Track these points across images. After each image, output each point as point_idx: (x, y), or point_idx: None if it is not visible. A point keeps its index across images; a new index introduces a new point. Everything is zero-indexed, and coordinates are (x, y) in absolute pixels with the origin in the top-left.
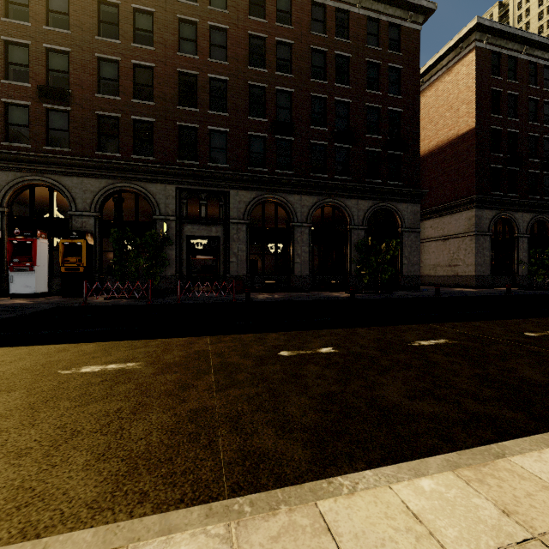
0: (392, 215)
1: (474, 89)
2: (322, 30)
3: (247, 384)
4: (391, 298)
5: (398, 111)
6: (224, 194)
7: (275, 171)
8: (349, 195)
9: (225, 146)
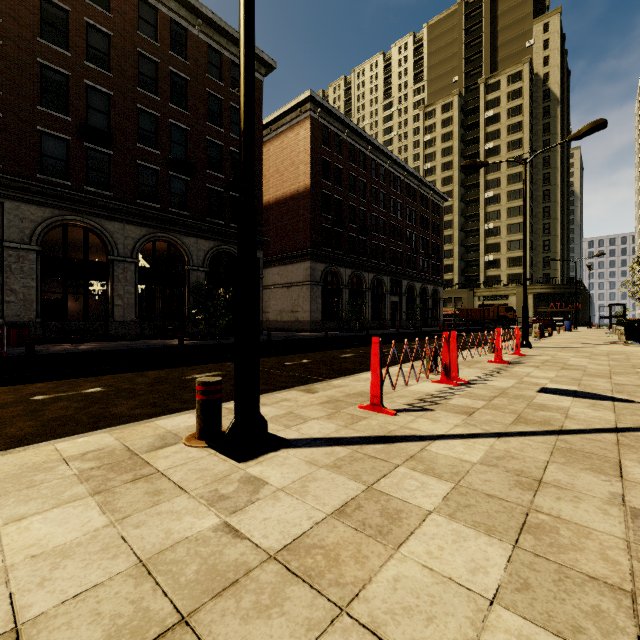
0: None
1: (310, 153)
2: (155, 35)
3: None
4: (223, 344)
5: None
6: None
7: (85, 188)
8: (187, 232)
9: None
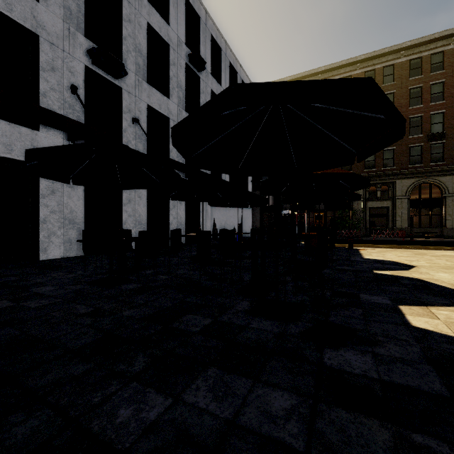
0: None
1: None
2: None
3: (421, 248)
4: None
5: None
6: (391, 183)
7: (429, 164)
8: None
9: (392, 156)
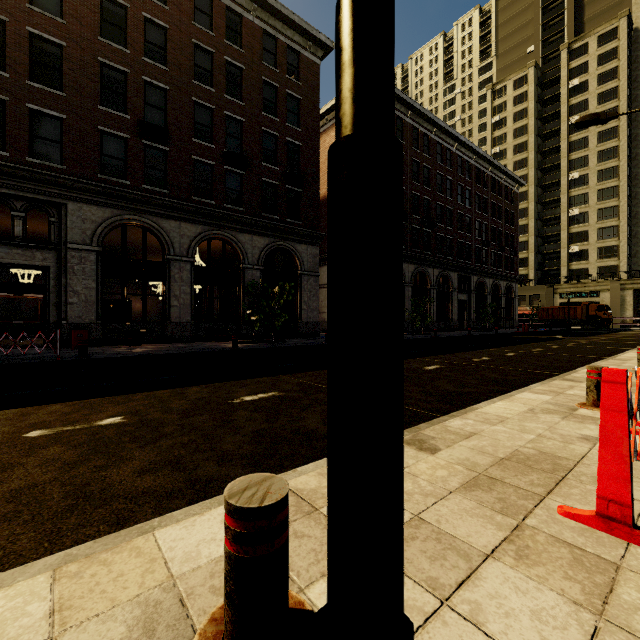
0: (291, 256)
1: None
2: (210, 26)
3: None
4: (279, 348)
5: (297, 145)
6: (57, 206)
7: (142, 187)
8: (242, 228)
9: (59, 138)
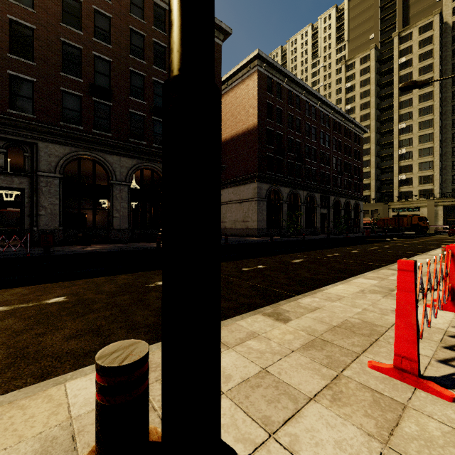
0: None
1: (257, 99)
2: (142, 16)
3: None
4: None
5: None
6: (30, 145)
7: (93, 131)
8: None
9: (31, 95)
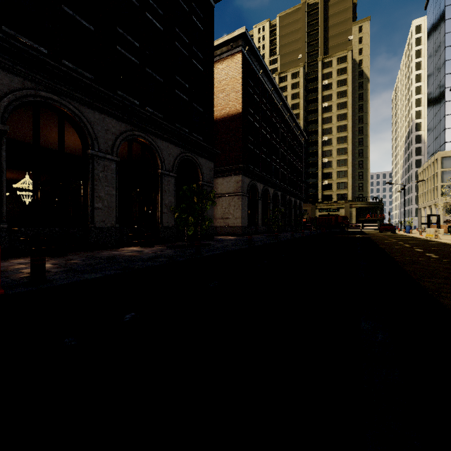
0: (194, 168)
1: (241, 83)
2: None
3: None
4: (232, 251)
5: (199, 69)
6: None
7: (63, 62)
8: (161, 134)
9: None
